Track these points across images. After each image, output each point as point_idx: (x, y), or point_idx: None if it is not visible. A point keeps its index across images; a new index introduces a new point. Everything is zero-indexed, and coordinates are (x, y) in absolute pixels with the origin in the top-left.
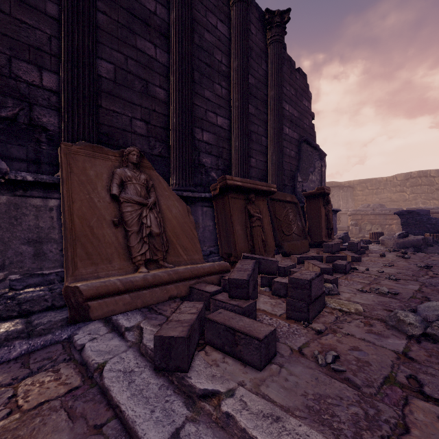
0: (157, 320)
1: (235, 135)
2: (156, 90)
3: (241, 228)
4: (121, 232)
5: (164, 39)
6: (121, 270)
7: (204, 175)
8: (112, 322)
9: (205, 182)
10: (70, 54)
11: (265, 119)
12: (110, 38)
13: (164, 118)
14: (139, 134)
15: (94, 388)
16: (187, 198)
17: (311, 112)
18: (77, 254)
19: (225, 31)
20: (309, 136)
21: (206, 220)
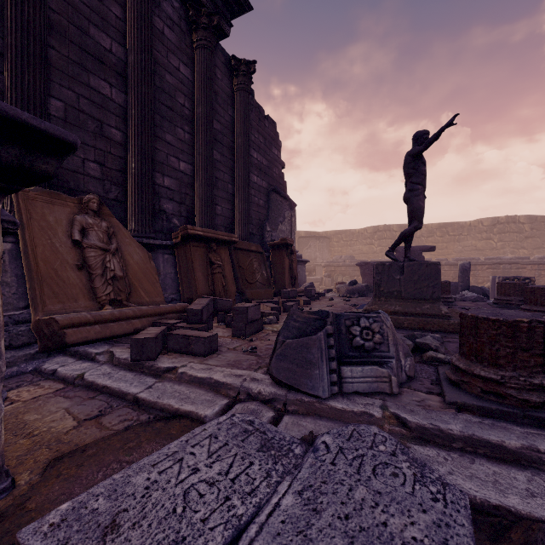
0: (125, 346)
1: (199, 182)
2: (111, 131)
3: (203, 275)
4: (85, 275)
5: (121, 79)
6: (87, 308)
7: (165, 221)
8: (80, 353)
9: (166, 228)
10: (19, 95)
11: (232, 166)
12: (59, 74)
13: (120, 161)
14: (93, 177)
15: (78, 387)
16: (148, 245)
17: (281, 161)
18: (44, 293)
19: (188, 74)
20: (279, 186)
21: (168, 267)
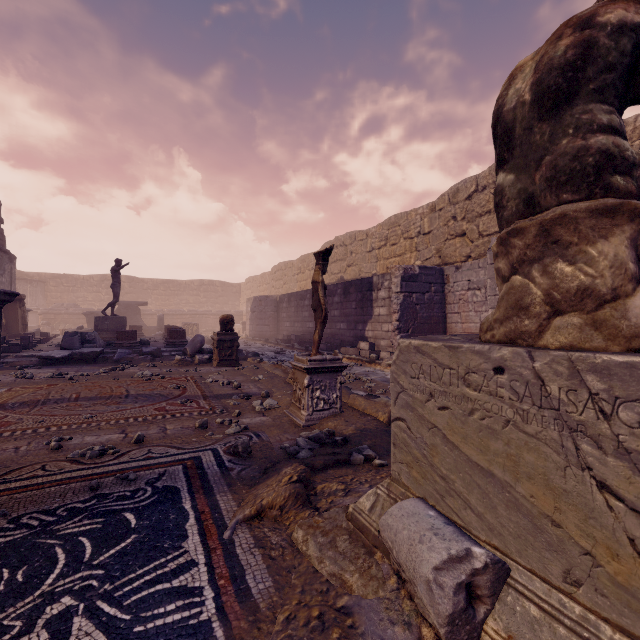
0: None
1: None
2: None
3: None
4: None
5: None
6: None
7: None
8: None
9: None
10: None
11: None
12: None
13: None
14: None
15: None
16: None
17: (1, 219)
18: None
19: None
20: None
21: None
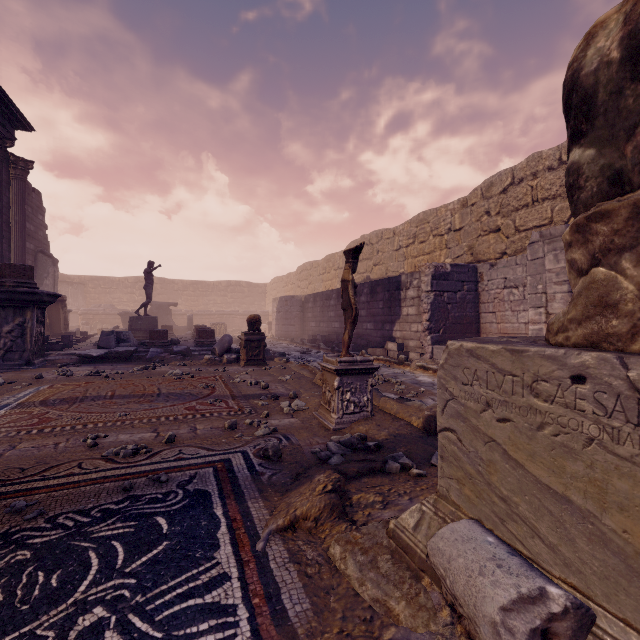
0: None
1: None
2: None
3: None
4: None
5: None
6: None
7: None
8: None
9: None
10: None
11: (9, 237)
12: None
13: None
14: None
15: None
16: None
17: (45, 225)
18: None
19: None
20: (44, 246)
21: None
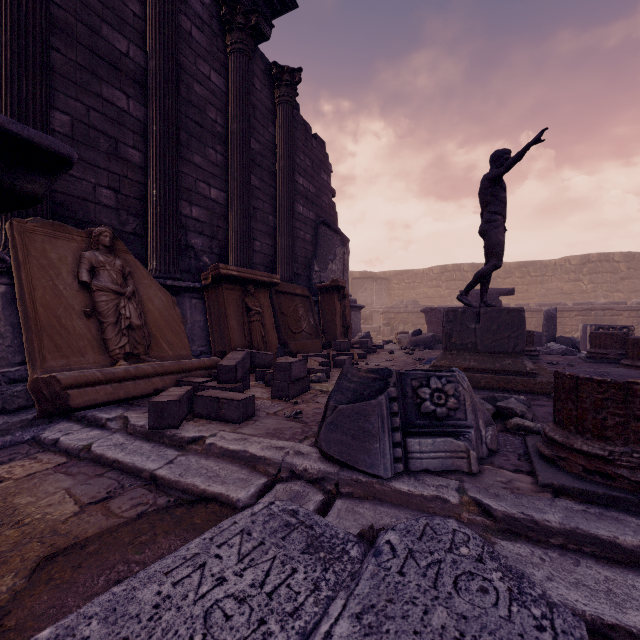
0: (142, 410)
1: (234, 213)
2: (128, 151)
3: (238, 323)
4: (95, 323)
5: (140, 88)
6: (97, 364)
7: (194, 259)
8: (88, 419)
9: (195, 268)
10: (15, 106)
11: (273, 194)
12: (65, 82)
13: (139, 187)
14: (106, 206)
15: (84, 461)
16: (172, 288)
17: (331, 188)
18: (44, 346)
19: (221, 83)
20: (329, 217)
21: (196, 314)
